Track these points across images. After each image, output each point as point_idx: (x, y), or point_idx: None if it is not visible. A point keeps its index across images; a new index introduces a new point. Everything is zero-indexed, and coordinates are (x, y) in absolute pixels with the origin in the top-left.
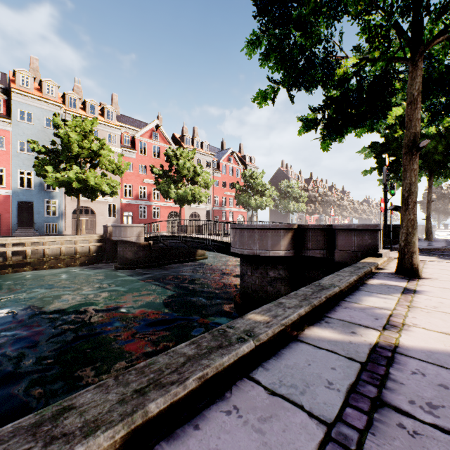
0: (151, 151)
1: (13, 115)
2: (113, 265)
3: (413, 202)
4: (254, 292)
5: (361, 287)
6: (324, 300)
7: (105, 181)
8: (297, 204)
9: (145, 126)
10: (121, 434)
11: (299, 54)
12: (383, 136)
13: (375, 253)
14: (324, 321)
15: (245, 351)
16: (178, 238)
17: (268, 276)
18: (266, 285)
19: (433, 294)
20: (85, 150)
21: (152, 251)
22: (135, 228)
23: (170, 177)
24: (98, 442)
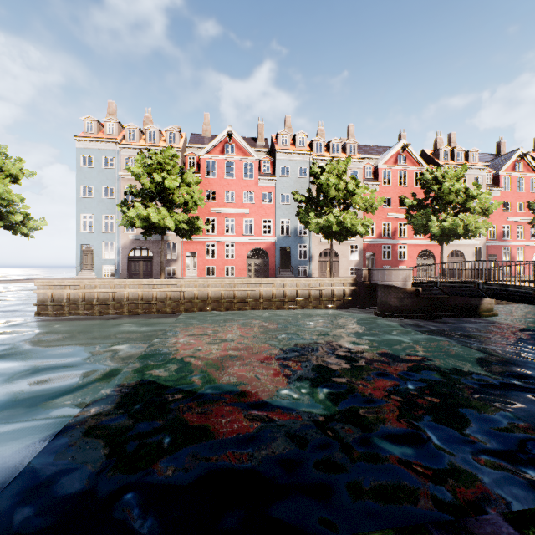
0: (396, 179)
1: (276, 173)
2: (373, 311)
3: None
4: None
5: None
6: None
7: (359, 221)
8: None
9: (386, 150)
10: None
11: None
12: None
13: None
14: None
15: None
16: (472, 285)
17: None
18: None
19: None
20: (340, 192)
21: (420, 299)
22: (400, 272)
23: (426, 207)
24: None
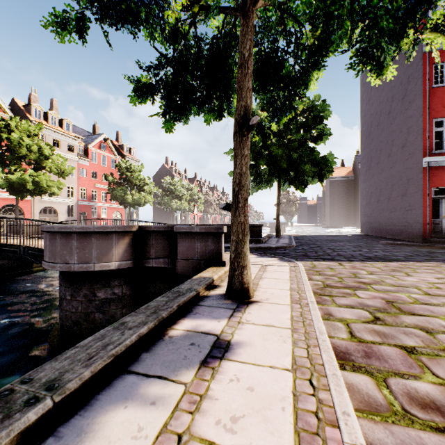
0: None
1: None
2: None
3: (244, 200)
4: (76, 324)
5: (140, 358)
6: None
7: None
8: (180, 202)
9: None
10: None
11: None
12: None
13: (219, 261)
14: None
15: None
16: None
17: (97, 299)
18: (93, 312)
19: (249, 354)
20: None
21: None
22: None
23: None
24: None
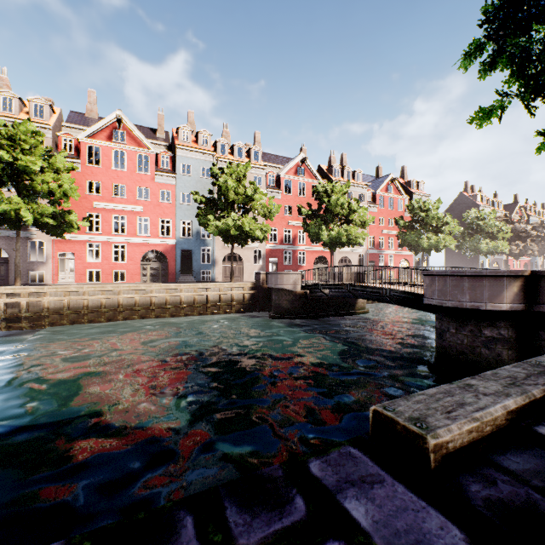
0: (296, 189)
1: (177, 170)
2: (268, 314)
3: None
4: (461, 354)
5: None
6: None
7: (258, 226)
8: (494, 242)
9: (288, 161)
10: (527, 401)
11: None
12: None
13: None
14: None
15: None
16: (343, 287)
17: (483, 336)
18: (478, 347)
19: None
20: (240, 196)
21: (308, 301)
22: (291, 276)
23: (319, 217)
24: (518, 400)
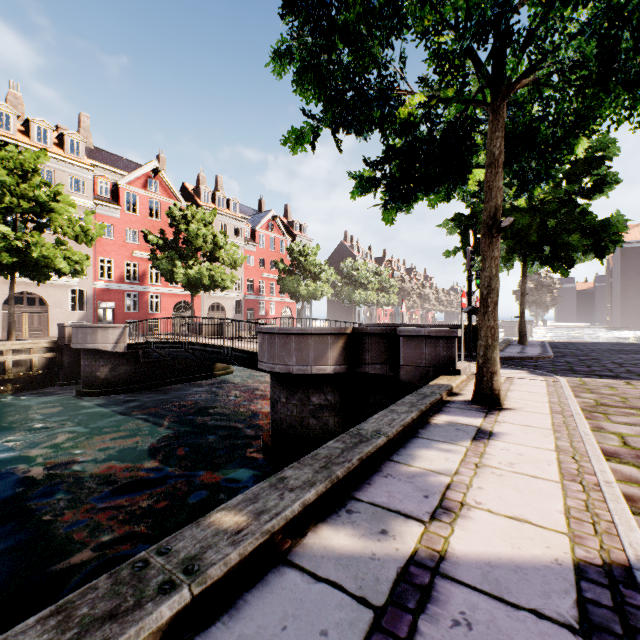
0: (146, 208)
1: None
2: (74, 389)
3: (494, 303)
4: (291, 428)
5: (420, 432)
6: (356, 465)
7: (62, 253)
8: (365, 292)
9: (136, 168)
10: None
11: (346, 80)
12: (469, 206)
13: (452, 369)
14: (345, 510)
15: (164, 618)
16: (181, 346)
17: (311, 404)
18: (307, 417)
19: (513, 439)
20: (23, 201)
21: (142, 365)
22: (111, 330)
23: (176, 249)
24: None
